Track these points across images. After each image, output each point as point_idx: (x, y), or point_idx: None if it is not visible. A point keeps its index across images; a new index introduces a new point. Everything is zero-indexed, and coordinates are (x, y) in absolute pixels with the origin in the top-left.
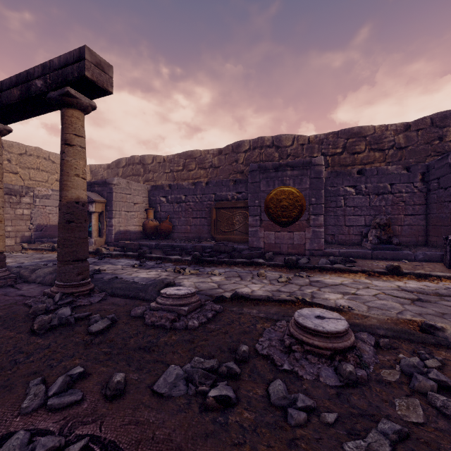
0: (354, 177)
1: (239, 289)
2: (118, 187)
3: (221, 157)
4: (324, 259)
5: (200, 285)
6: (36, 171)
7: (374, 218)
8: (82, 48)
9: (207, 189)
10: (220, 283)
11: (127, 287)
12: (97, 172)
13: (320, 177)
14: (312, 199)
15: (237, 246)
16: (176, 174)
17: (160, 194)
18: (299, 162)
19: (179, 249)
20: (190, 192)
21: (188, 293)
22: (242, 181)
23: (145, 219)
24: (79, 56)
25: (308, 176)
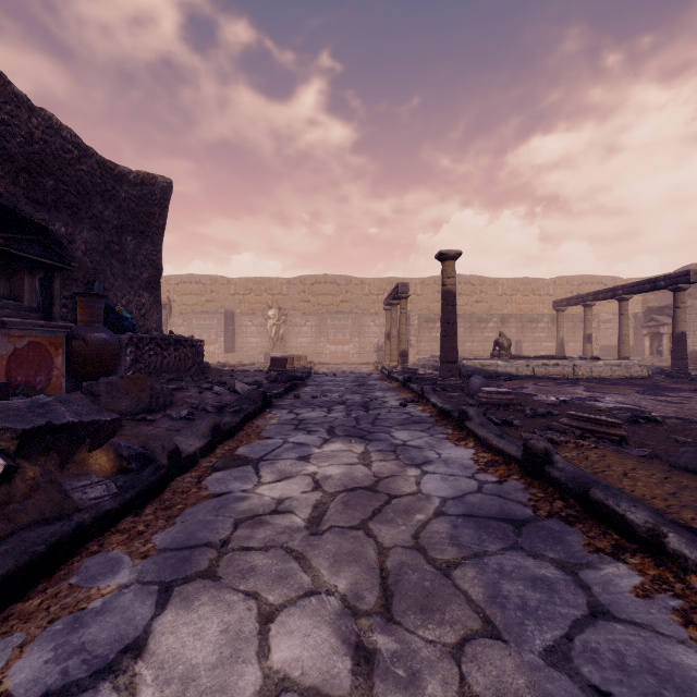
0: None
1: None
2: (692, 308)
3: None
4: None
5: None
6: None
7: None
8: (688, 270)
9: None
10: None
11: None
12: None
13: None
14: None
15: None
16: None
17: None
18: None
19: None
20: None
21: None
22: None
23: None
24: (686, 274)
25: None
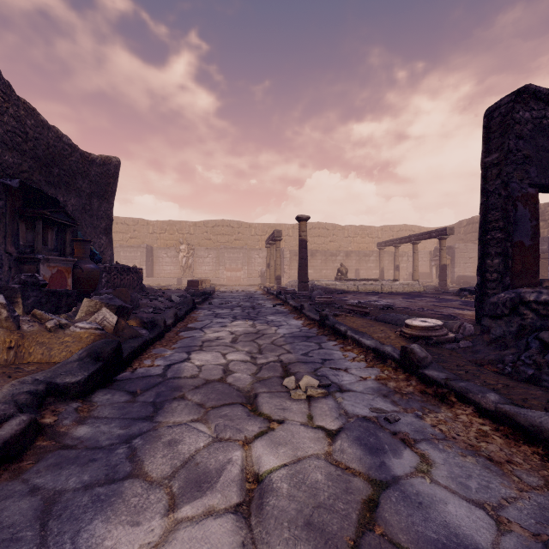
0: None
1: None
2: (458, 249)
3: None
4: None
5: None
6: None
7: None
8: (446, 227)
9: None
10: None
11: None
12: None
13: None
14: None
15: None
16: None
17: None
18: None
19: None
20: None
21: None
22: None
23: None
24: (445, 229)
25: None
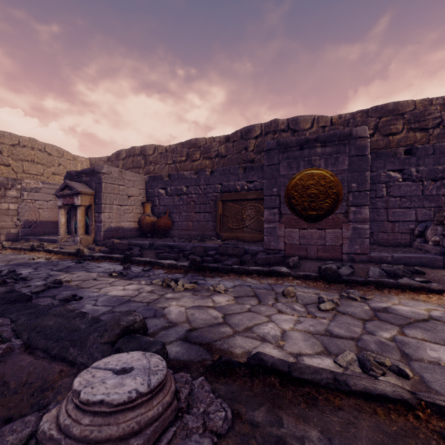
0: (401, 159)
1: (259, 329)
2: (109, 176)
3: (229, 145)
4: (375, 268)
5: (194, 315)
6: (31, 164)
7: (440, 211)
8: None
9: (212, 179)
10: (226, 311)
11: (59, 329)
12: (97, 165)
13: (365, 155)
14: (352, 185)
15: (249, 247)
16: (179, 165)
17: (158, 185)
18: (333, 135)
19: (176, 250)
20: (192, 183)
21: (139, 394)
22: (254, 168)
23: (142, 214)
24: None
25: (346, 154)
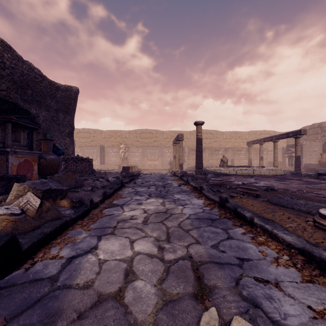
0: None
1: None
2: (305, 145)
3: None
4: None
5: None
6: None
7: None
8: (300, 129)
9: None
10: None
11: (310, 174)
12: None
13: None
14: None
15: None
16: None
17: None
18: None
19: None
20: None
21: None
22: None
23: (320, 158)
24: (300, 131)
25: None
